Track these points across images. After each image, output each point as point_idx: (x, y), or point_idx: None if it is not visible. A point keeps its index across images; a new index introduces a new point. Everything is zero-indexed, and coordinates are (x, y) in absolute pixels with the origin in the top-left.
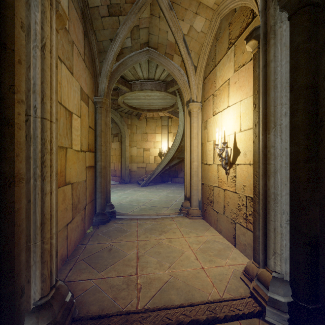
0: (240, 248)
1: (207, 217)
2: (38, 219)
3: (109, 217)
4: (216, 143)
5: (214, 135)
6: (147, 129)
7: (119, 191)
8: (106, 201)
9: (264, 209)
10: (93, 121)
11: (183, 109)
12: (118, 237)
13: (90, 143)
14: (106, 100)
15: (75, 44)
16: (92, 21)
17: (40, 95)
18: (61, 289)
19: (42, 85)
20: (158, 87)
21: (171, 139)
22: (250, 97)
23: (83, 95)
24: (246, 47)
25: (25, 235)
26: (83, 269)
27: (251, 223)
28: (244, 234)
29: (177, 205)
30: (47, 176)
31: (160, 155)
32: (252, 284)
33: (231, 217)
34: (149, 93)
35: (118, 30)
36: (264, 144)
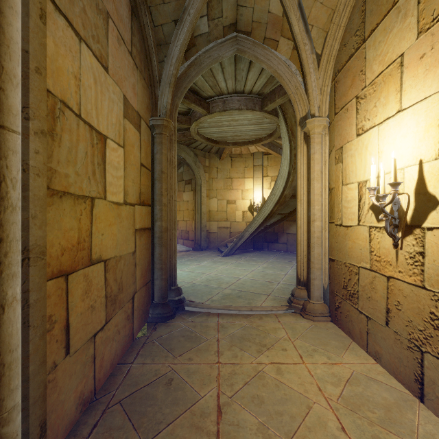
0: (438, 409)
1: (342, 321)
2: None
3: (173, 309)
4: (372, 186)
5: (360, 172)
6: (232, 172)
7: (192, 262)
8: (170, 283)
9: None
10: (148, 156)
11: (288, 138)
12: (185, 353)
13: (142, 191)
14: (169, 122)
15: (113, 20)
16: None
17: None
18: None
19: None
20: (249, 104)
21: (267, 186)
22: None
23: (128, 110)
24: None
25: None
26: (116, 428)
27: None
28: None
29: (282, 292)
30: None
31: (251, 210)
32: None
33: (410, 337)
34: (236, 115)
35: (187, 2)
36: None
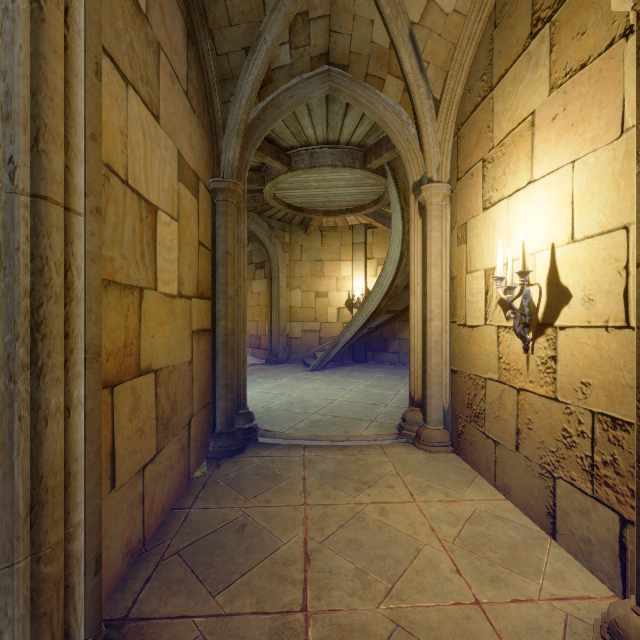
0: (571, 545)
1: (467, 450)
2: (20, 492)
3: (243, 440)
4: (498, 275)
5: (487, 257)
6: (323, 253)
7: (266, 379)
8: (238, 405)
9: None
10: (208, 231)
11: (400, 207)
12: (261, 494)
13: (201, 279)
14: (237, 186)
15: (166, 52)
16: (204, 5)
17: (30, 128)
18: None
19: (34, 100)
20: (347, 159)
21: (372, 273)
22: (606, 146)
23: (184, 171)
24: (591, 16)
25: None
26: (176, 581)
27: (610, 486)
28: (585, 513)
29: (391, 417)
30: (53, 365)
31: (349, 306)
32: None
33: (541, 461)
34: (328, 173)
35: (262, 25)
36: None
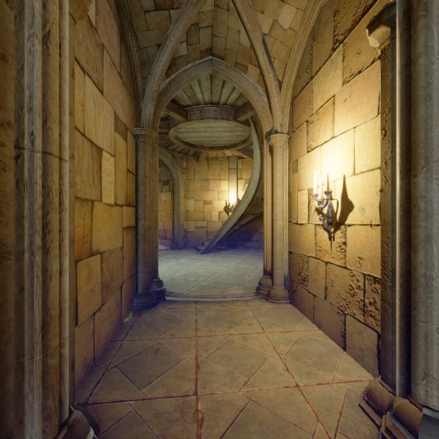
0: (353, 353)
1: (298, 301)
2: (37, 317)
3: (156, 298)
4: (314, 193)
5: (309, 181)
6: (209, 174)
7: (170, 259)
8: (152, 276)
9: (405, 300)
10: (133, 162)
11: (259, 146)
12: (168, 331)
13: (128, 194)
14: (152, 133)
15: (107, 49)
16: (131, 17)
17: (42, 115)
18: (77, 427)
19: (44, 99)
20: (224, 114)
21: (242, 188)
22: (371, 120)
23: (118, 124)
24: (363, 44)
25: (14, 345)
26: (116, 382)
27: (372, 316)
28: (360, 333)
29: (252, 282)
30: (54, 247)
31: (226, 210)
32: (384, 422)
33: (338, 305)
34: (212, 123)
35: (169, 31)
36: (405, 194)
